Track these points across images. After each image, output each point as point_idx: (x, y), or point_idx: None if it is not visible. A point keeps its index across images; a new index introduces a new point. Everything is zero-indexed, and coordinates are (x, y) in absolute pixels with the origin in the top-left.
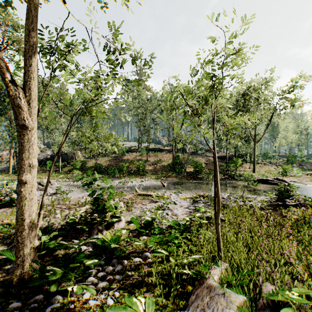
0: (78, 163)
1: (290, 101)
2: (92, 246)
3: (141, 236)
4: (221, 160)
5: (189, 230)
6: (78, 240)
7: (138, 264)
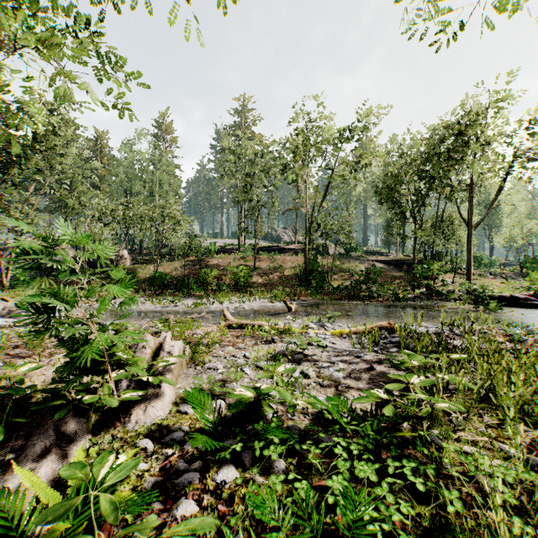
0: (120, 269)
1: None
2: None
3: (213, 468)
4: (395, 267)
5: (393, 436)
6: None
7: None
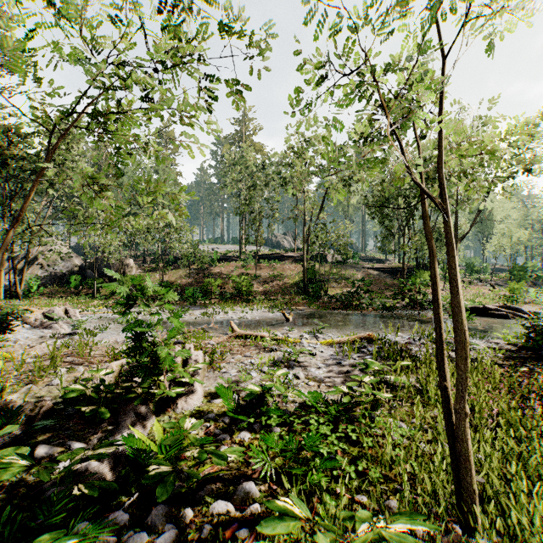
0: (128, 279)
1: (523, 163)
2: (111, 462)
3: (237, 432)
4: (390, 275)
5: (349, 415)
6: (84, 441)
7: (223, 522)
